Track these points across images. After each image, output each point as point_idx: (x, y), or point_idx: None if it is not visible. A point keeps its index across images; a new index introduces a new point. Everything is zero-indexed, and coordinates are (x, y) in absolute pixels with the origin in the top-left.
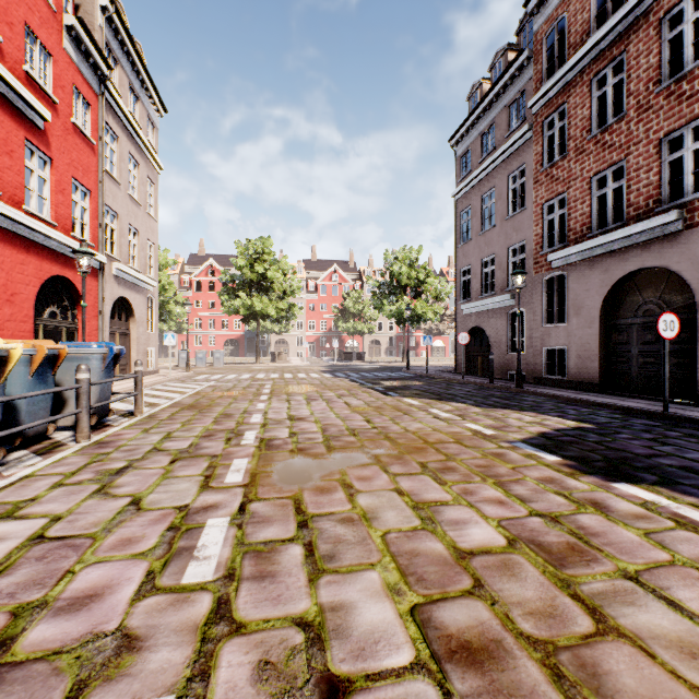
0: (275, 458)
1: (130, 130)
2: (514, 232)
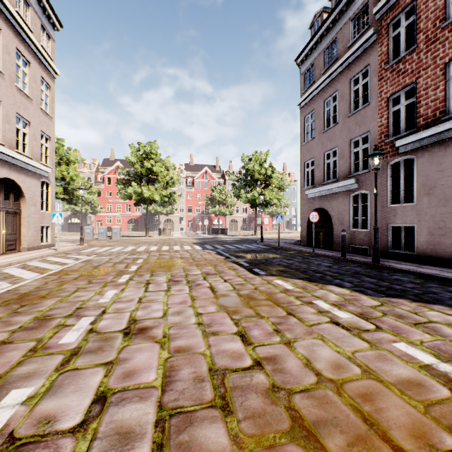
0: None
1: (17, 28)
2: (357, 126)
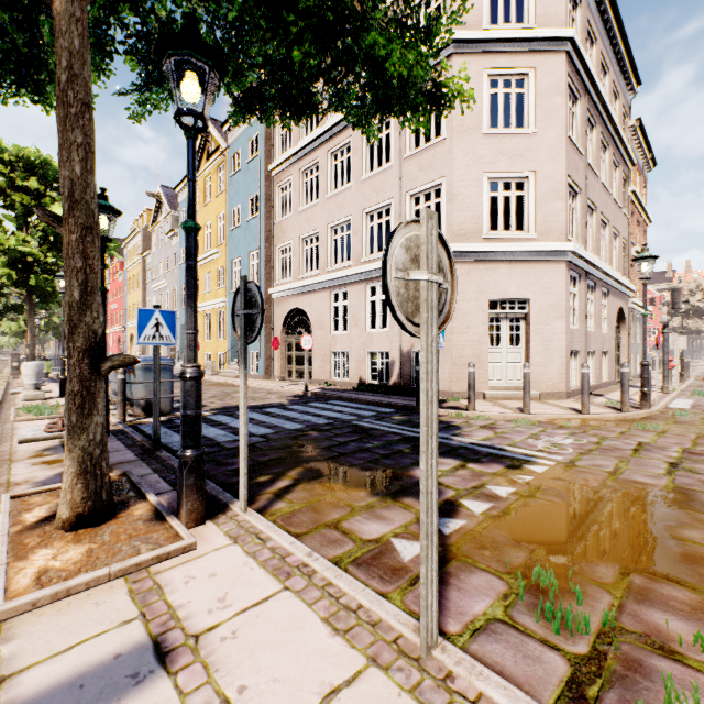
0: None
1: None
2: None
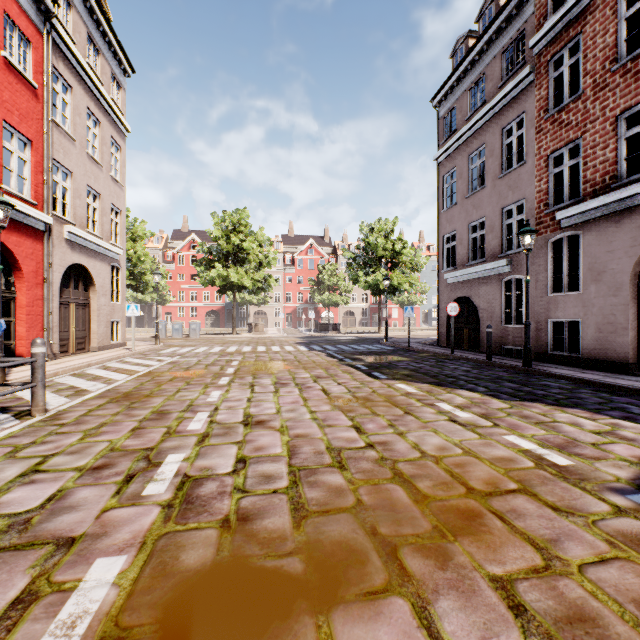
0: (184, 554)
1: (88, 83)
2: (510, 190)
